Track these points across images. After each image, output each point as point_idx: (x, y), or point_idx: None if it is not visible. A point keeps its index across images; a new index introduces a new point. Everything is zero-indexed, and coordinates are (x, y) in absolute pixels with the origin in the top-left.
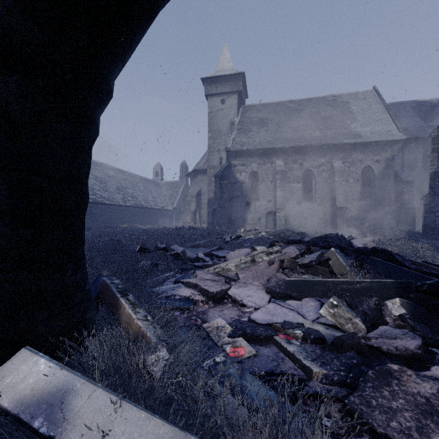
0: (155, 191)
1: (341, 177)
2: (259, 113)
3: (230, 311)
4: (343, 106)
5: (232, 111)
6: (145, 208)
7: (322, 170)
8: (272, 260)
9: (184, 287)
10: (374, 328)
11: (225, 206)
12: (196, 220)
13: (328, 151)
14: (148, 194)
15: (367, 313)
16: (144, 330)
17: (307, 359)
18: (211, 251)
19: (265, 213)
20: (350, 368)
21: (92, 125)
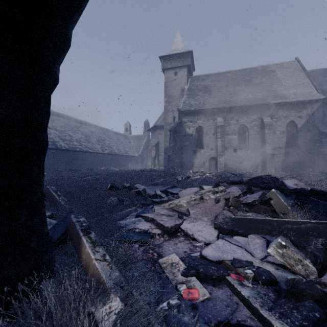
0: (125, 142)
1: (269, 130)
2: (204, 82)
3: (183, 244)
4: (271, 74)
5: (183, 81)
6: (117, 155)
7: (253, 124)
8: (218, 199)
9: (144, 220)
10: (324, 270)
11: (177, 153)
12: (155, 164)
13: (259, 109)
14: (120, 144)
15: (317, 255)
16: (100, 272)
17: (264, 307)
18: (166, 189)
19: (208, 159)
20: (314, 324)
21: (50, 73)
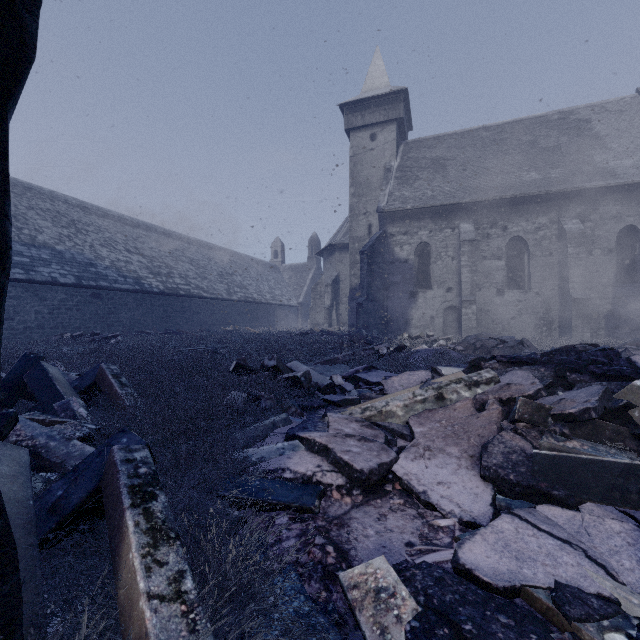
0: (273, 278)
1: (578, 246)
2: (431, 151)
3: (402, 518)
4: (579, 127)
5: (388, 151)
6: (258, 303)
7: (541, 236)
8: (481, 400)
9: (304, 448)
10: None
11: (376, 298)
12: (332, 321)
13: (553, 203)
14: (263, 283)
15: None
16: None
17: None
18: (356, 372)
19: (441, 309)
20: None
21: None
